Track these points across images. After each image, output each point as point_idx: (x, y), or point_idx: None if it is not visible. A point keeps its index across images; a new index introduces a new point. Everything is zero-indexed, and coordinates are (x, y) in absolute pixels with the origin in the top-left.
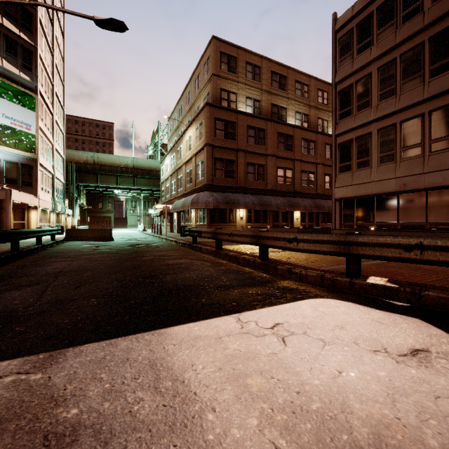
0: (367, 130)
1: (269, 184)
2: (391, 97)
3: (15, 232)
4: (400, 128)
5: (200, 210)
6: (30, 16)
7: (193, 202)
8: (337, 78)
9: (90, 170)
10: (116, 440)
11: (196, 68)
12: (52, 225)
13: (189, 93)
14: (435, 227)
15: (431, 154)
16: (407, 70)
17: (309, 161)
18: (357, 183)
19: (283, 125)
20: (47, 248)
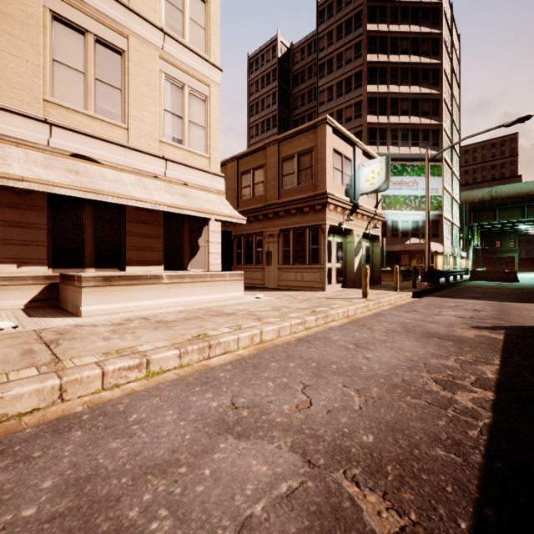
0: None
1: None
2: None
3: (448, 271)
4: None
5: None
6: (437, 102)
7: None
8: None
9: (485, 208)
10: (522, 307)
11: None
12: (450, 267)
13: None
14: None
15: None
16: None
17: None
18: None
19: None
20: (459, 284)
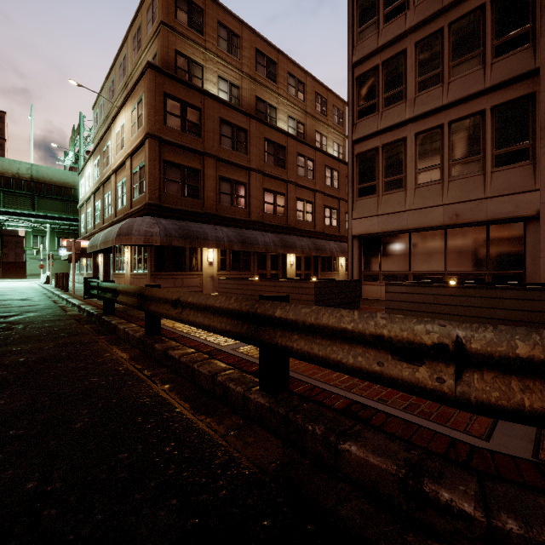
0: (400, 135)
1: (253, 213)
2: (436, 86)
3: None
4: (450, 131)
5: (138, 248)
6: None
7: (122, 233)
8: (355, 57)
9: None
10: None
11: (134, 16)
12: None
13: (124, 60)
14: (500, 278)
15: (494, 171)
16: (459, 46)
17: (306, 185)
18: (386, 212)
19: (273, 130)
20: None
